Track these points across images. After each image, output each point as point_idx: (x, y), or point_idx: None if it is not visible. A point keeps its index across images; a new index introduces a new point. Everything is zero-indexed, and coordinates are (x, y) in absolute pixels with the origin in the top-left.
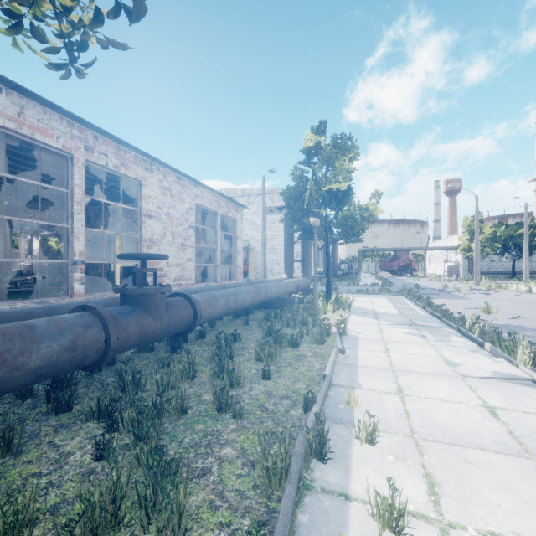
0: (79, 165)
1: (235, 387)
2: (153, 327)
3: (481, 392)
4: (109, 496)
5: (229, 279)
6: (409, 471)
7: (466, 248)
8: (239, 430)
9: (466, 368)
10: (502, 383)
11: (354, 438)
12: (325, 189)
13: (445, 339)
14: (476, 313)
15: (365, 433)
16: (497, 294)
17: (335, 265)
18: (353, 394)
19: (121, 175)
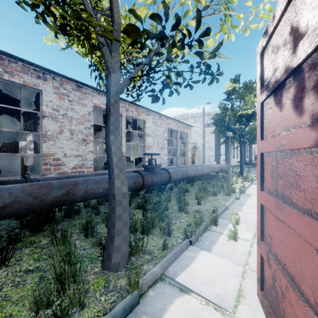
0: (123, 117)
1: (186, 206)
2: (155, 180)
3: None
4: (150, 219)
5: (183, 164)
6: (248, 232)
7: None
8: (186, 216)
9: None
10: None
11: (231, 223)
12: (238, 114)
13: None
14: None
15: (235, 221)
16: None
17: (250, 157)
18: (235, 211)
19: (137, 119)
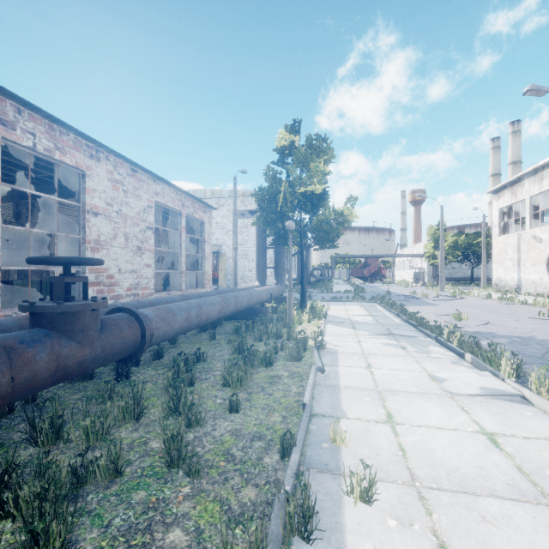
0: None
1: (194, 426)
2: (78, 357)
3: (474, 414)
4: None
5: (195, 287)
6: (418, 543)
7: (431, 255)
8: (194, 497)
9: (453, 385)
10: (493, 401)
11: (345, 495)
12: (300, 192)
13: (425, 350)
14: (449, 320)
15: (359, 488)
16: (461, 300)
17: (308, 271)
18: (340, 430)
19: (55, 161)
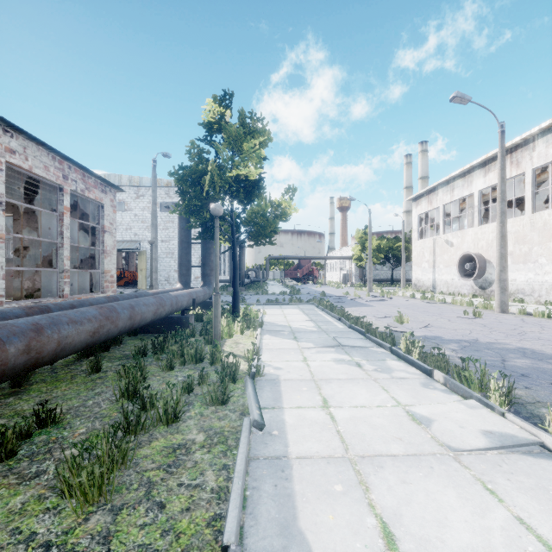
0: None
1: None
2: None
3: (509, 498)
4: None
5: (92, 291)
6: None
7: (359, 258)
8: None
9: (445, 430)
10: (512, 460)
11: None
12: (231, 175)
13: (385, 367)
14: (392, 324)
15: None
16: (390, 300)
17: (242, 272)
18: None
19: None
